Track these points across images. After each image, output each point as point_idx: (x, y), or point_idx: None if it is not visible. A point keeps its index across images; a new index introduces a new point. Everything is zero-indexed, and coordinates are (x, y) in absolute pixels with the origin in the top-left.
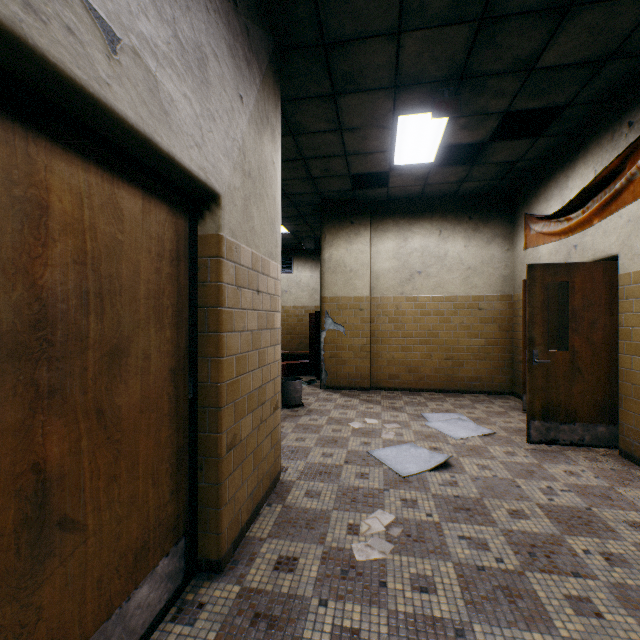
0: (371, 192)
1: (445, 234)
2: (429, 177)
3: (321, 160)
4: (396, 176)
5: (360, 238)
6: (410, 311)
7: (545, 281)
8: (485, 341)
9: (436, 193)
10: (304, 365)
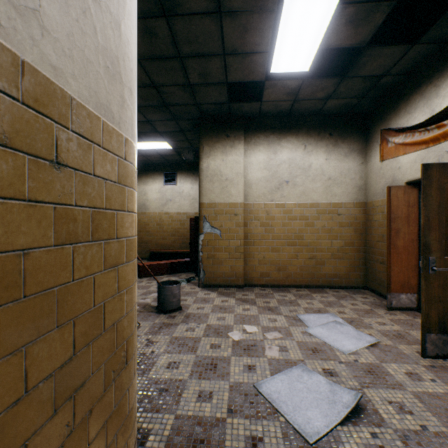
0: (245, 106)
1: (309, 148)
2: (300, 91)
3: (199, 60)
4: (270, 88)
5: (235, 150)
6: (279, 216)
7: (442, 182)
8: (343, 242)
9: (302, 111)
10: (185, 263)
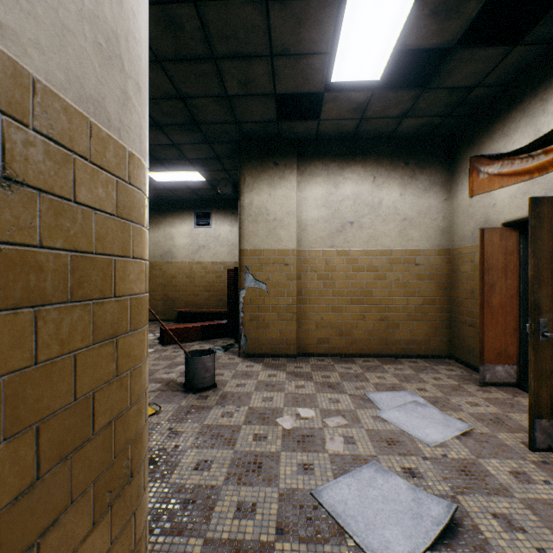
0: (299, 126)
1: (379, 180)
2: (369, 106)
3: (238, 63)
4: (331, 101)
5: (285, 182)
6: (341, 266)
7: None
8: (422, 300)
9: (371, 133)
10: (222, 326)
